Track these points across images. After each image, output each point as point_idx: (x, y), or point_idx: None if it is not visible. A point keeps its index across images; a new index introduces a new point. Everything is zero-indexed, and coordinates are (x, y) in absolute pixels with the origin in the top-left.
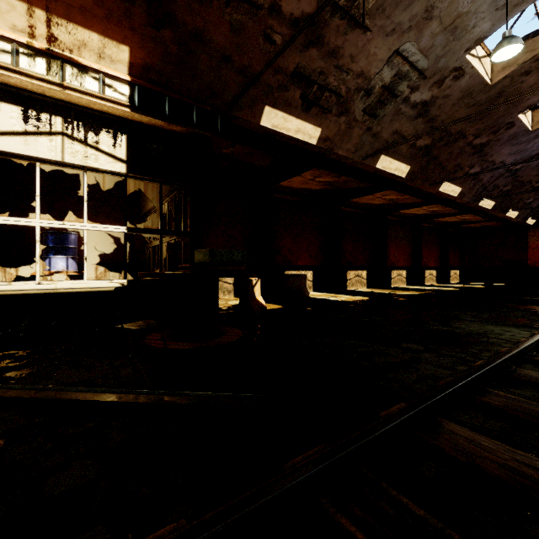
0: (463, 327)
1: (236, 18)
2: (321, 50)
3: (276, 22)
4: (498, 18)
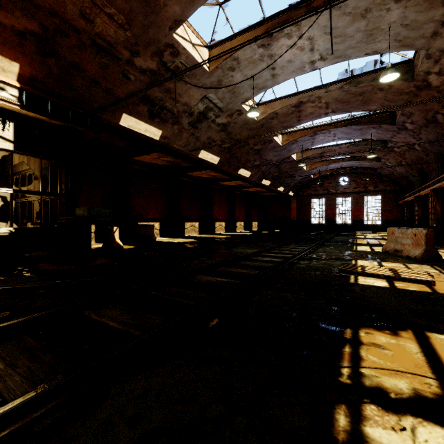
0: (235, 250)
1: (103, 61)
2: (160, 88)
3: (131, 68)
4: (254, 92)
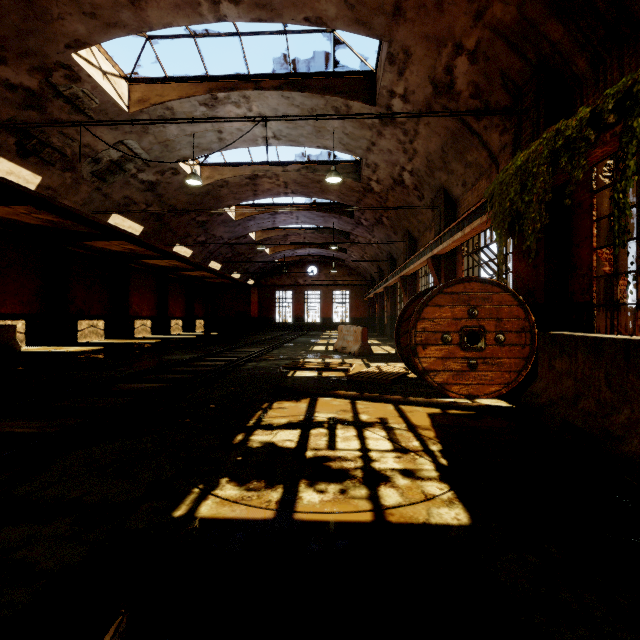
0: (169, 357)
1: None
2: (43, 116)
3: None
4: (195, 151)
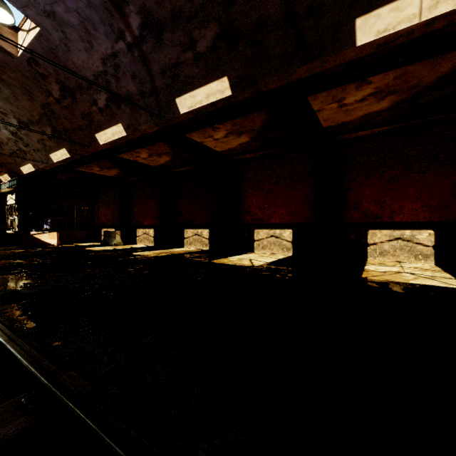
0: None
1: None
2: (2, 145)
3: None
4: None
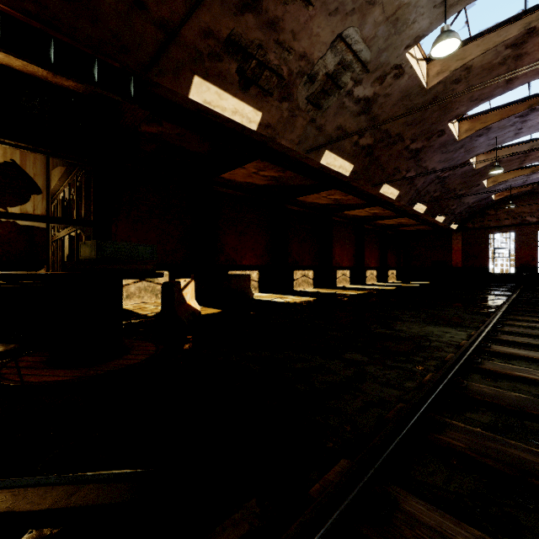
0: (405, 329)
1: None
2: (259, 18)
3: None
4: (436, 16)
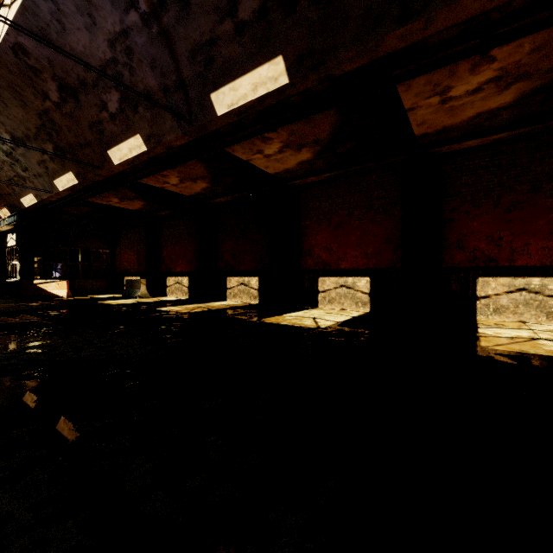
0: None
1: None
2: None
3: None
4: None
